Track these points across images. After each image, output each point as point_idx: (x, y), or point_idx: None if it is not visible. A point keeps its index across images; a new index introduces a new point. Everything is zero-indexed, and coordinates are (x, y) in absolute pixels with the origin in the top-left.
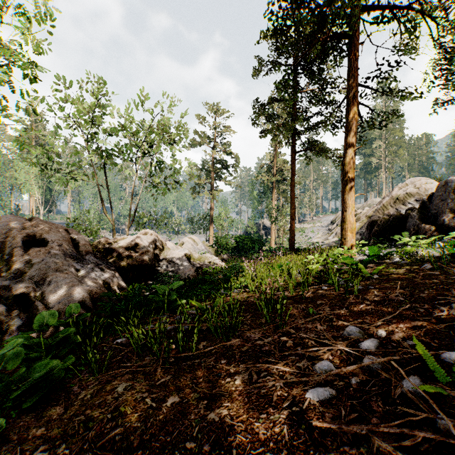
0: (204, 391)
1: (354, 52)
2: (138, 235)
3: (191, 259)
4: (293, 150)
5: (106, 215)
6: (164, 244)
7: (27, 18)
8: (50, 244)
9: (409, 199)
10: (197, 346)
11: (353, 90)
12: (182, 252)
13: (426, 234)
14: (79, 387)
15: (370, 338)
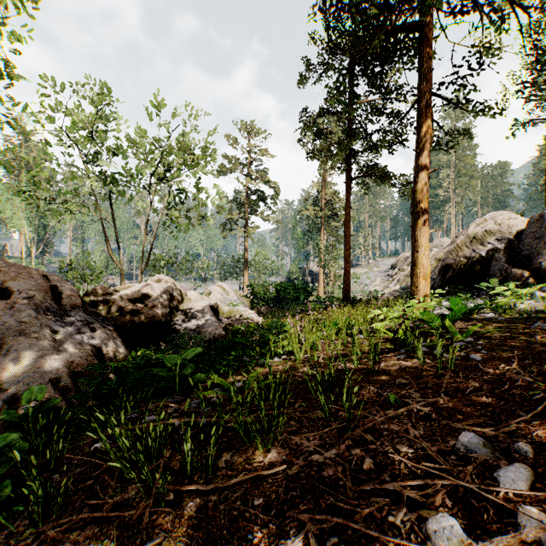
0: None
1: (428, 47)
2: (149, 283)
3: (219, 313)
4: (348, 176)
5: (113, 257)
6: (184, 295)
7: None
8: (15, 295)
9: (488, 238)
10: (216, 462)
11: (427, 96)
12: (207, 305)
13: (518, 281)
14: None
15: (507, 458)
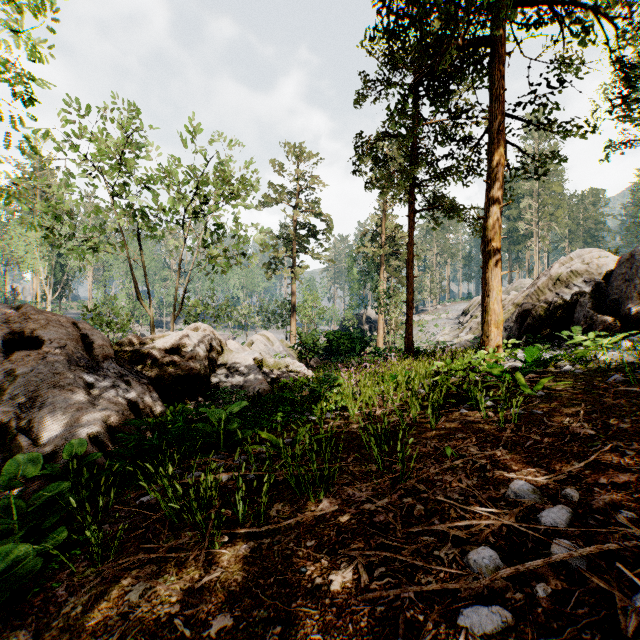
0: (276, 604)
1: (501, 64)
2: (186, 331)
3: (263, 365)
4: (411, 209)
5: (142, 302)
6: (224, 345)
7: (18, 9)
8: (46, 345)
9: (574, 279)
10: (267, 512)
11: (500, 120)
12: (250, 356)
13: (605, 329)
14: (67, 589)
15: (554, 502)
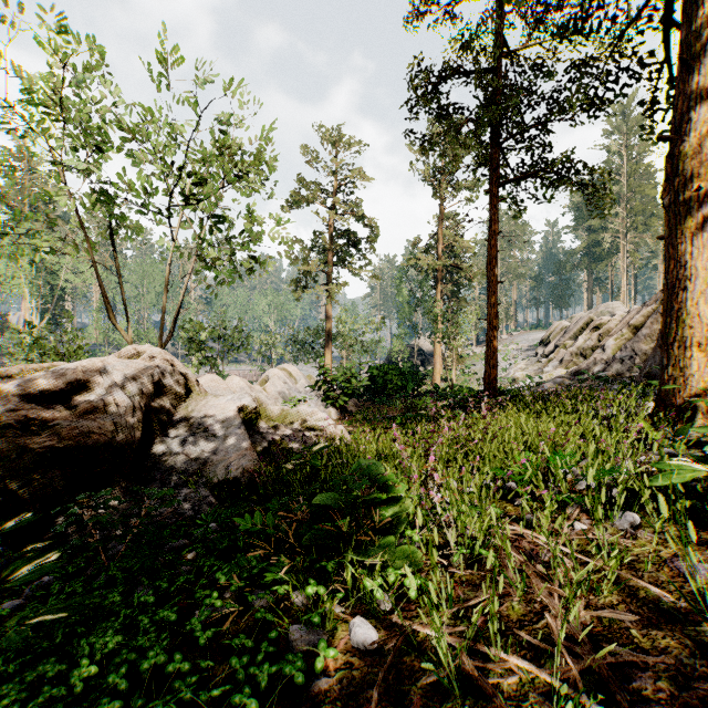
0: None
1: None
2: (103, 359)
3: (262, 417)
4: (495, 178)
5: (115, 324)
6: (194, 383)
7: None
8: None
9: None
10: None
11: None
12: (233, 403)
13: None
14: None
15: None
